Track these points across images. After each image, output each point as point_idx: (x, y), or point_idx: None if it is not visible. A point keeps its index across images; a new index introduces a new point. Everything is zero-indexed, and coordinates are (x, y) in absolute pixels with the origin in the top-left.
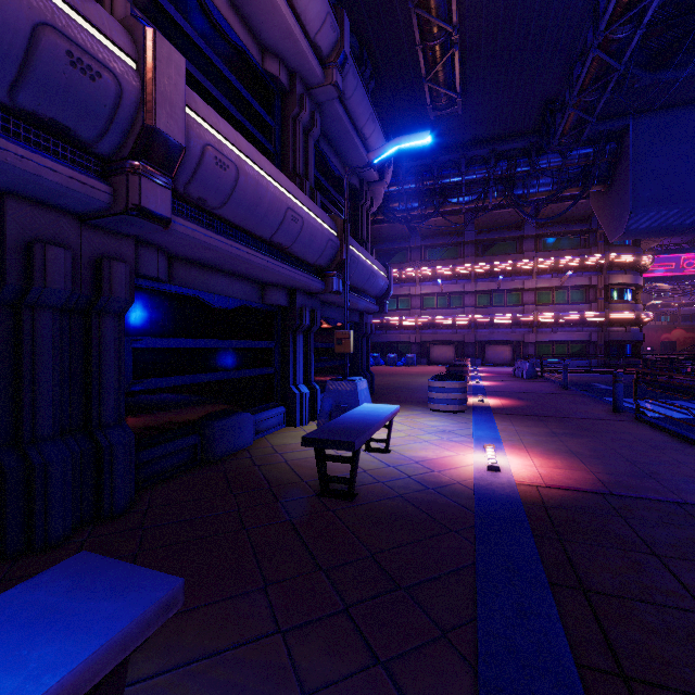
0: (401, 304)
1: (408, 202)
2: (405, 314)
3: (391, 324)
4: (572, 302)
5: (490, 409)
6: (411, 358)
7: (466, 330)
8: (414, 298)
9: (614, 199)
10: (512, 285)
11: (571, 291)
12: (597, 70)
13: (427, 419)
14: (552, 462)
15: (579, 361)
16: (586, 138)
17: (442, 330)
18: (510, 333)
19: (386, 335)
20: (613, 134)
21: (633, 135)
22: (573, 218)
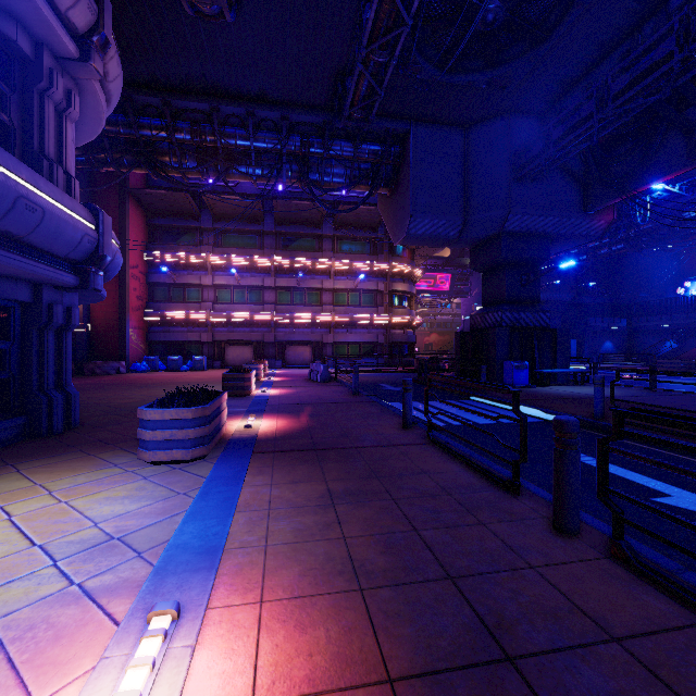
0: (189, 295)
1: (183, 158)
2: (194, 307)
3: (175, 319)
4: (364, 305)
5: (252, 445)
6: (199, 361)
7: (266, 329)
8: (206, 289)
9: (397, 203)
10: (311, 283)
11: (363, 294)
12: (387, 16)
13: (107, 495)
14: (305, 646)
15: (369, 360)
16: (375, 134)
17: (239, 328)
18: (310, 334)
19: (168, 332)
20: (397, 136)
21: (413, 141)
22: (365, 225)
